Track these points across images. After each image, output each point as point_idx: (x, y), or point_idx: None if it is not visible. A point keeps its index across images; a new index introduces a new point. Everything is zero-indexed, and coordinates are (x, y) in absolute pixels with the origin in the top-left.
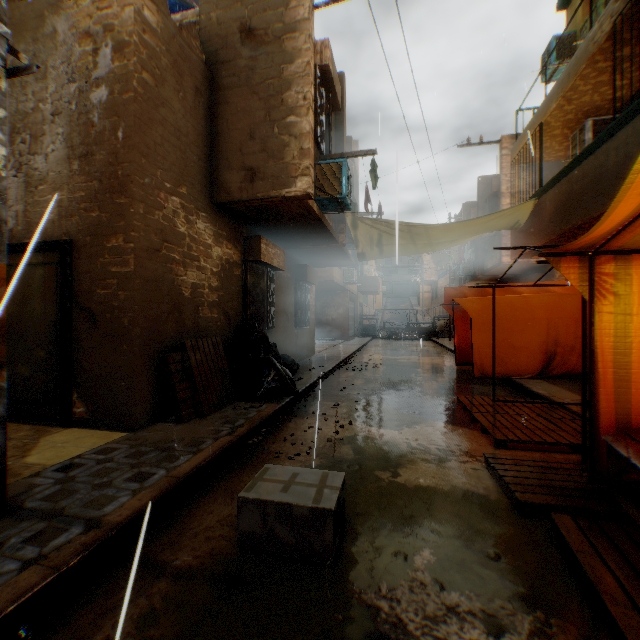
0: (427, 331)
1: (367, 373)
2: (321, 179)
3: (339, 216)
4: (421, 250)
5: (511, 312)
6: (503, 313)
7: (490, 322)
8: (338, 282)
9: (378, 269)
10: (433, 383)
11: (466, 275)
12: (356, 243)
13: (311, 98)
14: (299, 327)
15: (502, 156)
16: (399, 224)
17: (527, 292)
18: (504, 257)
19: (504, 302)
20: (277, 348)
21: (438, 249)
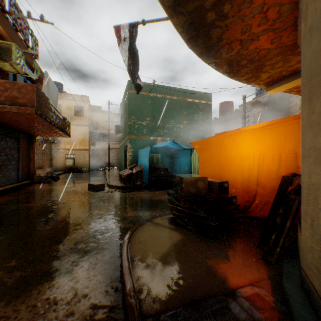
0: None
1: None
2: None
3: None
4: None
5: None
6: None
7: None
8: None
9: None
10: None
11: None
12: None
13: (296, 109)
14: None
15: None
16: None
17: None
18: None
19: None
20: None
21: None
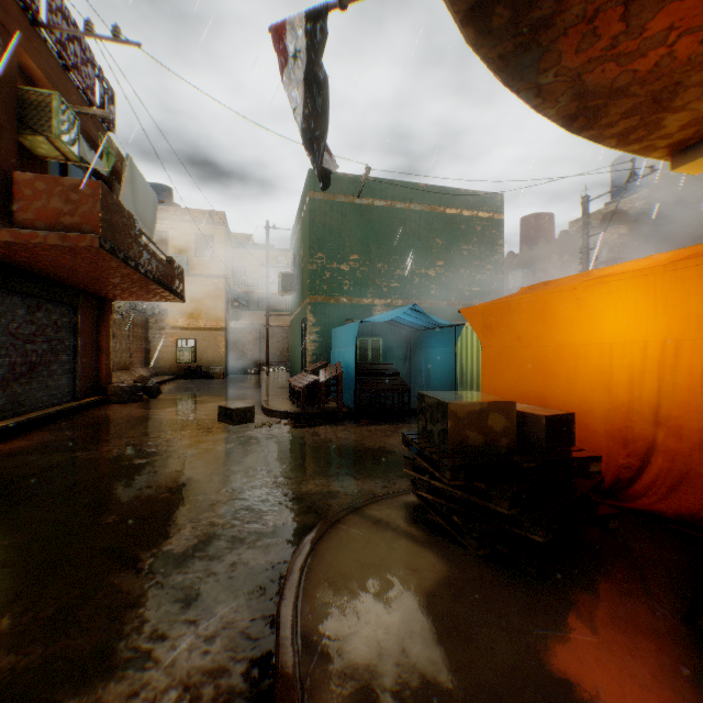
0: None
1: None
2: None
3: None
4: None
5: None
6: None
7: None
8: None
9: None
10: None
11: None
12: None
13: None
14: None
15: None
16: None
17: None
18: None
19: None
20: None
21: None
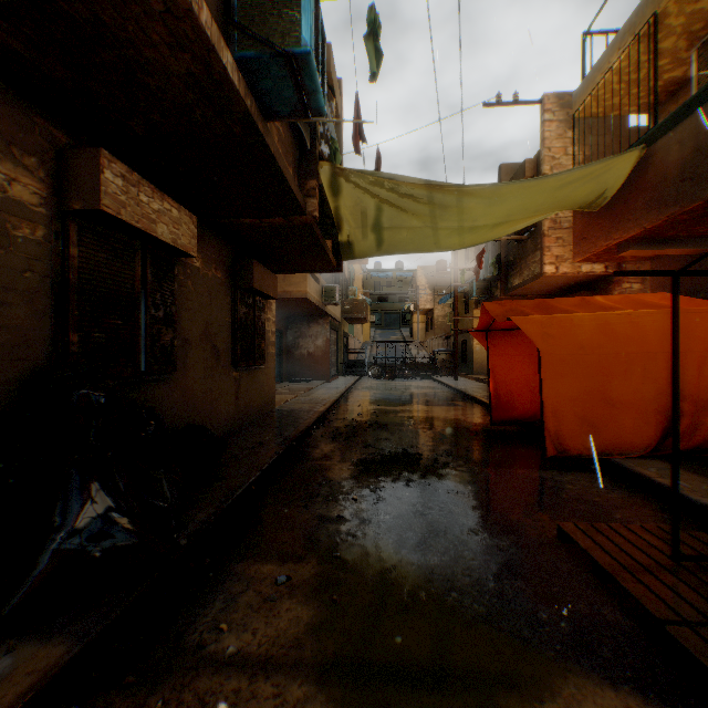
0: (426, 368)
1: (357, 445)
2: (249, 7)
3: (307, 165)
4: (443, 241)
5: (607, 341)
6: (594, 343)
7: (572, 359)
8: (314, 301)
9: (366, 295)
10: (475, 469)
11: (481, 296)
12: (338, 223)
13: None
14: (242, 367)
15: (545, 122)
16: (414, 183)
17: (624, 308)
18: (547, 266)
19: (595, 324)
20: (159, 419)
21: (468, 242)
